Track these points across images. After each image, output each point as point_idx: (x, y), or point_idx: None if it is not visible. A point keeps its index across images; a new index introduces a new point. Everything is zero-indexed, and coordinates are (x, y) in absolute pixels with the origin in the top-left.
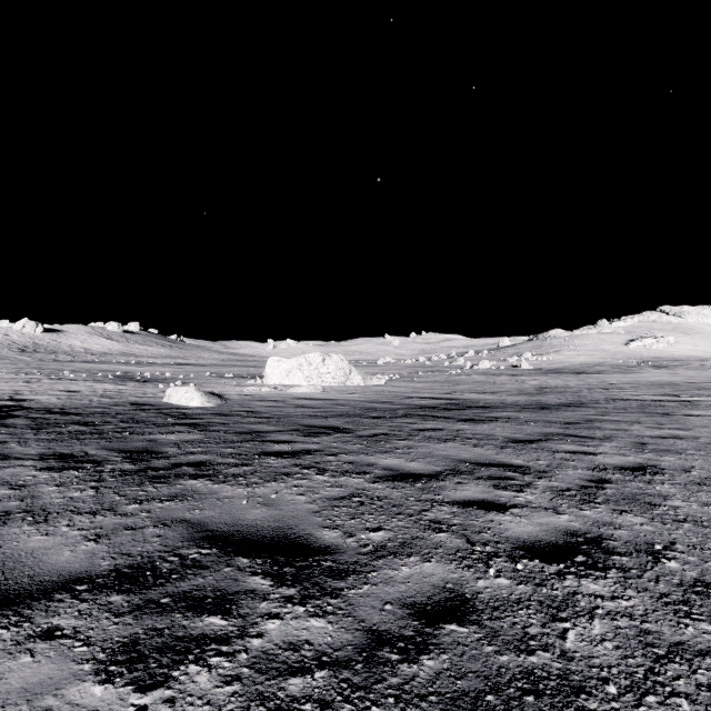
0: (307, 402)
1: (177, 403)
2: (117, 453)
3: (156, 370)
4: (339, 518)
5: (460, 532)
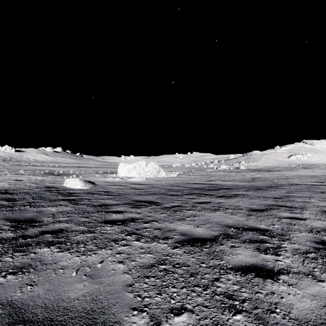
0: (137, 186)
1: (69, 187)
2: (9, 223)
3: (66, 169)
4: (147, 293)
5: (253, 312)
